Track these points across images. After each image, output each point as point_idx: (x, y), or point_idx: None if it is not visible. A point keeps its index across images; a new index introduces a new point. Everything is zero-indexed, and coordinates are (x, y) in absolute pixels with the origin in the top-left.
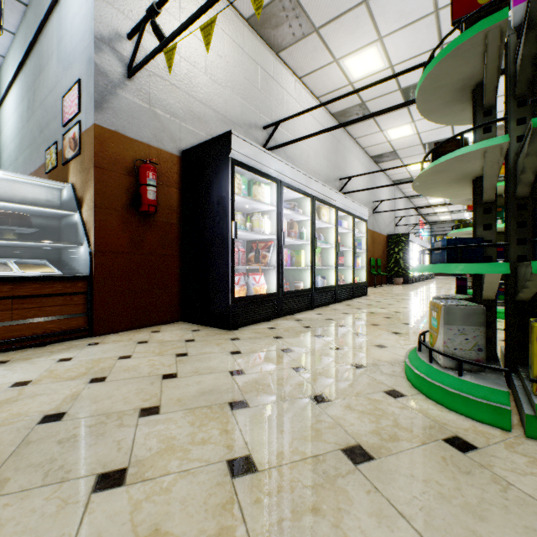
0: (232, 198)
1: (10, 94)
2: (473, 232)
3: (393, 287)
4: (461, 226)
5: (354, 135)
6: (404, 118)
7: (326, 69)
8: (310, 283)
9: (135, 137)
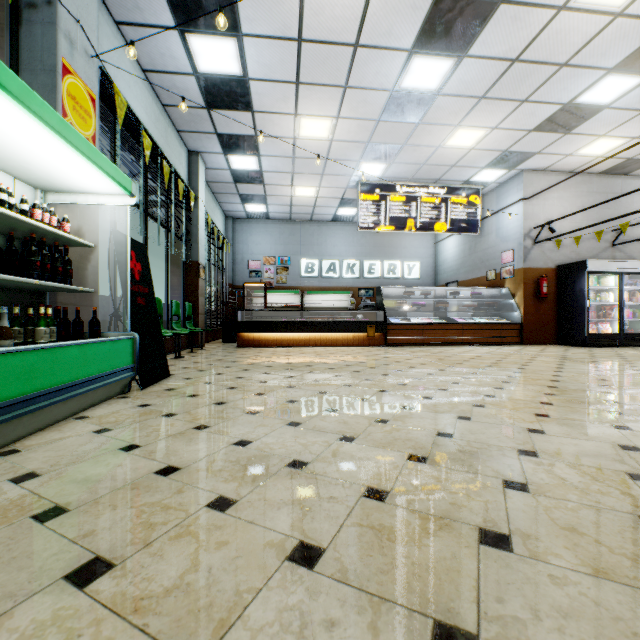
0: (587, 289)
1: (451, 238)
2: None
3: None
4: None
5: None
6: None
7: None
8: None
9: (536, 267)
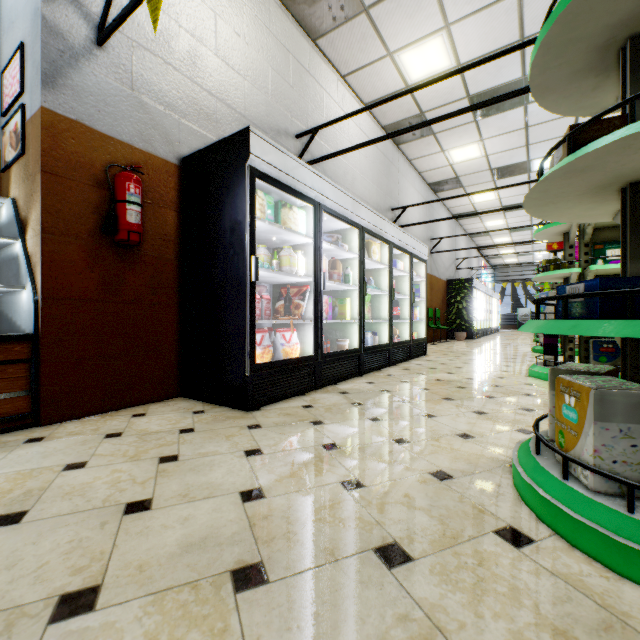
0: (252, 223)
1: None
2: (622, 270)
3: (456, 343)
4: (552, 267)
5: (409, 156)
6: (471, 135)
7: (377, 65)
8: (358, 341)
9: (109, 132)
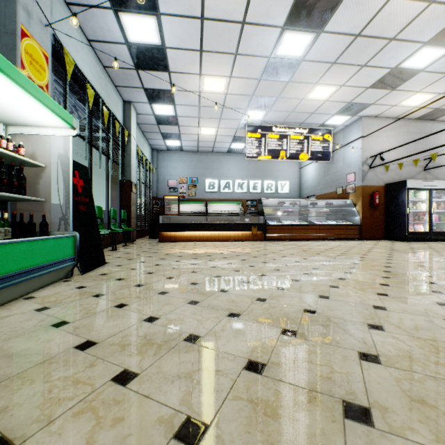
0: (407, 200)
1: (311, 165)
2: None
3: None
4: None
5: None
6: None
7: None
8: None
9: (371, 185)
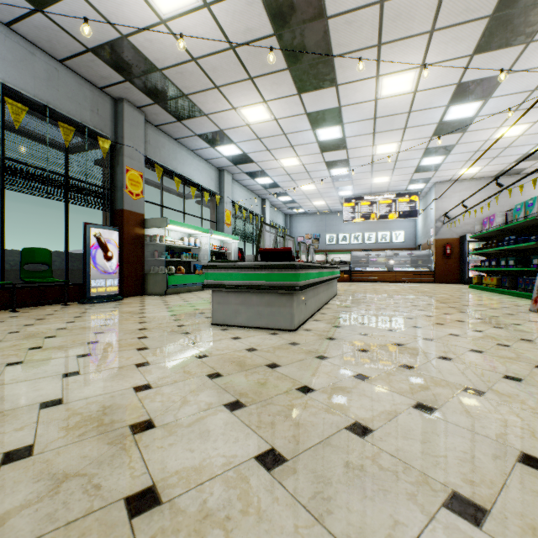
0: (467, 251)
1: (419, 216)
2: None
3: None
4: None
5: None
6: None
7: None
8: None
9: (444, 238)
